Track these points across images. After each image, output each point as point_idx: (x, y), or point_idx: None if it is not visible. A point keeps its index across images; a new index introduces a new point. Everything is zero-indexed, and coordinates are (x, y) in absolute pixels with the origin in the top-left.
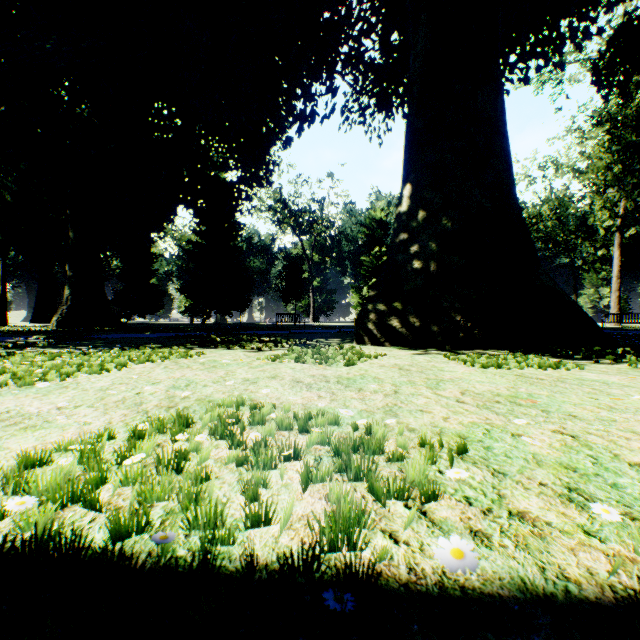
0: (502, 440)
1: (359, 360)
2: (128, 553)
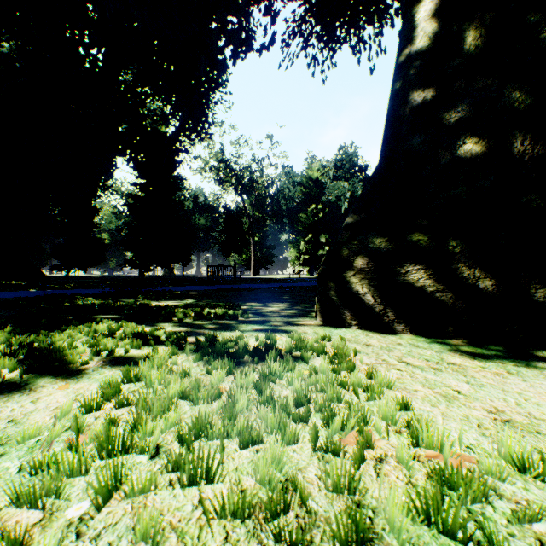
0: None
1: None
2: None
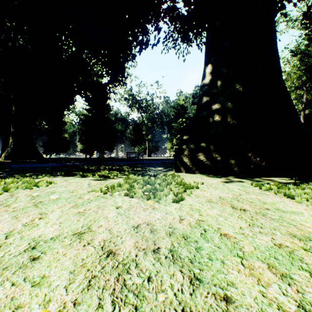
0: None
1: (184, 191)
2: None
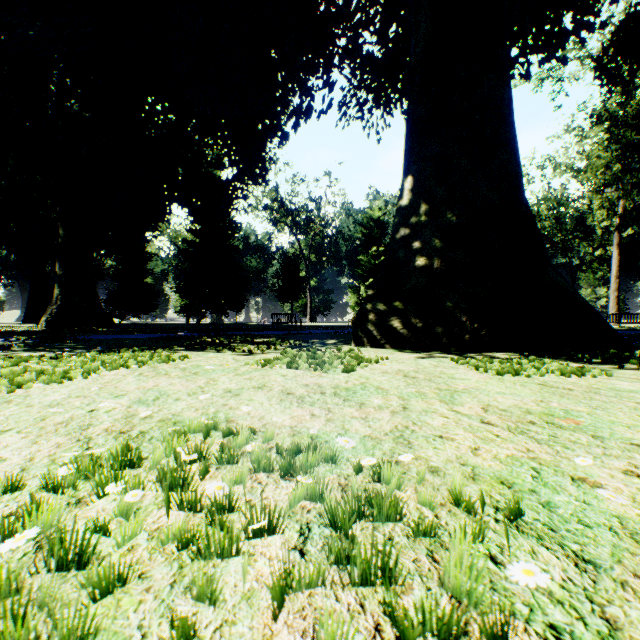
0: (563, 489)
1: (358, 365)
2: None
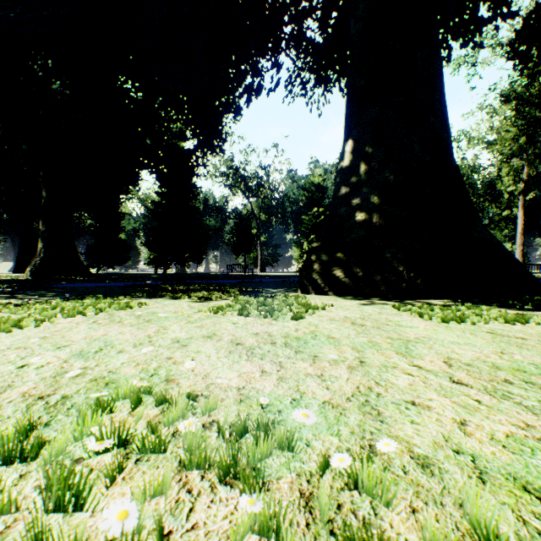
0: None
1: (306, 312)
2: None
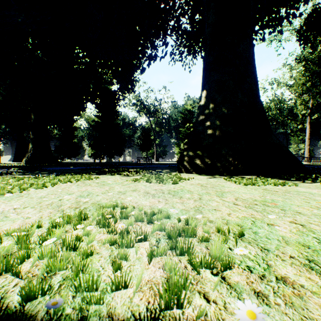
0: (262, 227)
1: (180, 181)
2: (33, 311)
